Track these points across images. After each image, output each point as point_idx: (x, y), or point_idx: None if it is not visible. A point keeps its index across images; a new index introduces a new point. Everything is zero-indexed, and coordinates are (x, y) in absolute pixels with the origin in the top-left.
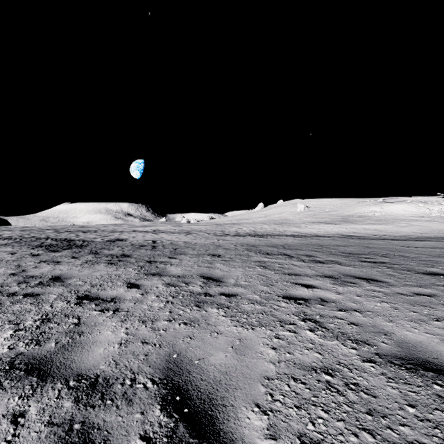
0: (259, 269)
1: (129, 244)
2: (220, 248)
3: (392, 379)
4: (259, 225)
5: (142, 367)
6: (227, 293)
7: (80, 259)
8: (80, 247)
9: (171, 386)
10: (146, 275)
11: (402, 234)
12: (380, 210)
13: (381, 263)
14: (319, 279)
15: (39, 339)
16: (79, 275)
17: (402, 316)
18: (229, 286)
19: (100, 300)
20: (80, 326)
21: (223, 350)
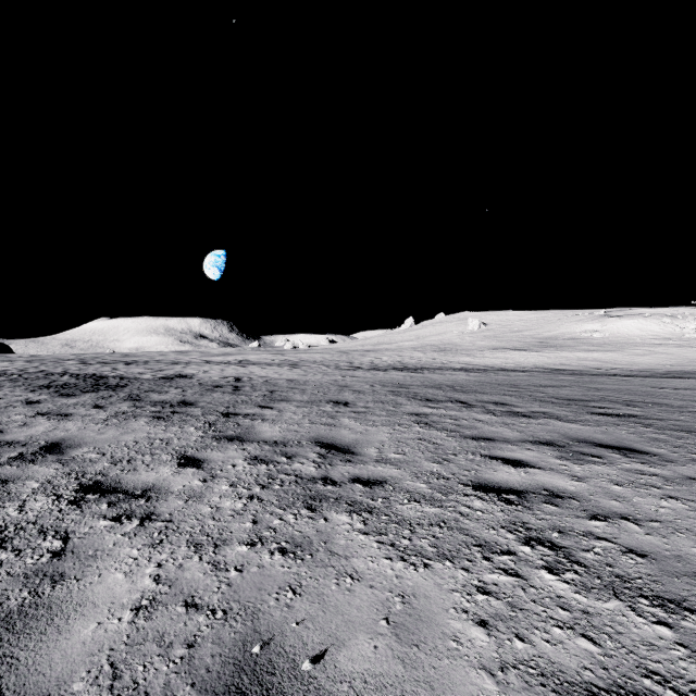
0: (419, 428)
1: (196, 383)
2: (348, 389)
3: None
4: (408, 352)
5: (175, 686)
6: (366, 478)
7: (106, 409)
8: (113, 388)
9: None
10: (216, 439)
11: (641, 366)
12: (601, 329)
13: (631, 418)
14: (531, 448)
15: None
16: (96, 441)
17: None
18: (368, 462)
19: (120, 494)
20: (61, 558)
21: (368, 630)
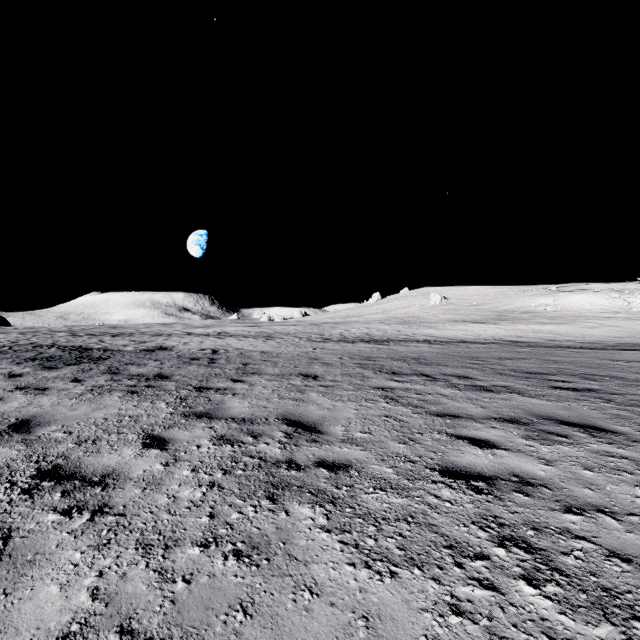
0: (385, 404)
1: (174, 356)
2: (318, 362)
3: None
4: (375, 324)
5: None
6: (331, 462)
7: (84, 383)
8: (95, 361)
9: None
10: (185, 416)
11: (593, 338)
12: (554, 303)
13: (590, 392)
14: (496, 426)
15: None
16: (66, 418)
17: None
18: (333, 442)
19: (76, 481)
20: None
21: None
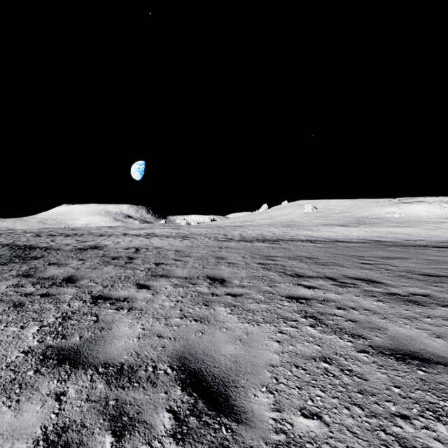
0: (311, 329)
1: (100, 255)
2: (224, 262)
3: None
4: (265, 227)
5: None
6: None
7: None
8: (25, 260)
9: None
10: (41, 360)
11: (439, 238)
12: (398, 211)
13: None
14: None
15: None
16: None
17: None
18: None
19: None
20: None
21: None
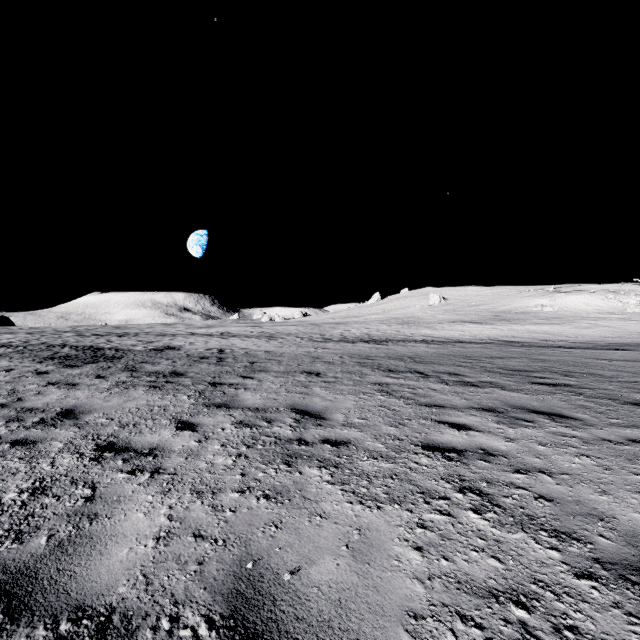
0: (381, 397)
1: (184, 355)
2: (320, 361)
3: (636, 616)
4: (375, 325)
5: (192, 589)
6: (334, 440)
7: (108, 379)
8: (110, 359)
9: (242, 633)
10: (206, 406)
11: (585, 338)
12: (550, 304)
13: (565, 387)
14: (474, 413)
15: (22, 529)
16: (103, 407)
17: (619, 482)
18: (335, 426)
19: (131, 453)
20: (93, 502)
21: (332, 553)
